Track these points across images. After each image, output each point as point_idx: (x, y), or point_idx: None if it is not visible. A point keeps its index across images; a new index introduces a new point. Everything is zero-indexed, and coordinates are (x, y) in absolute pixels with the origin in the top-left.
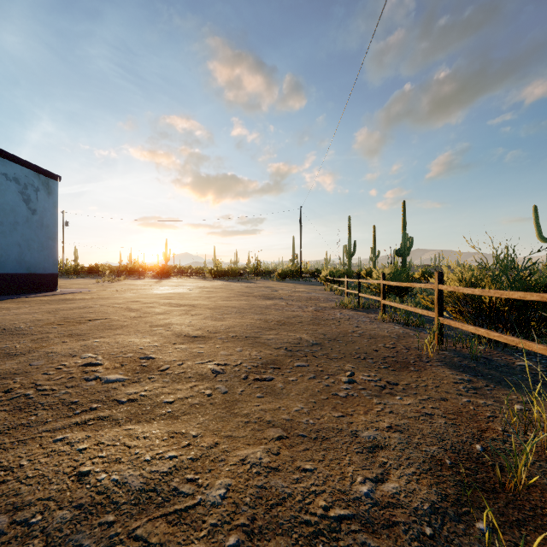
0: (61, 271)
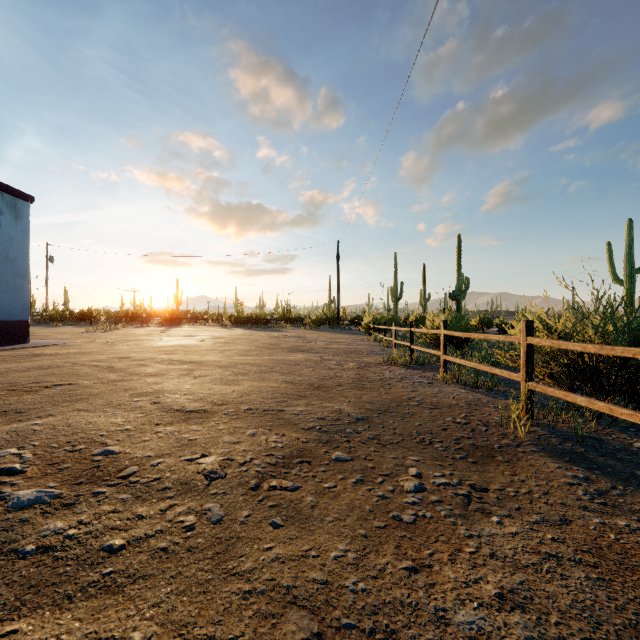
0: (44, 317)
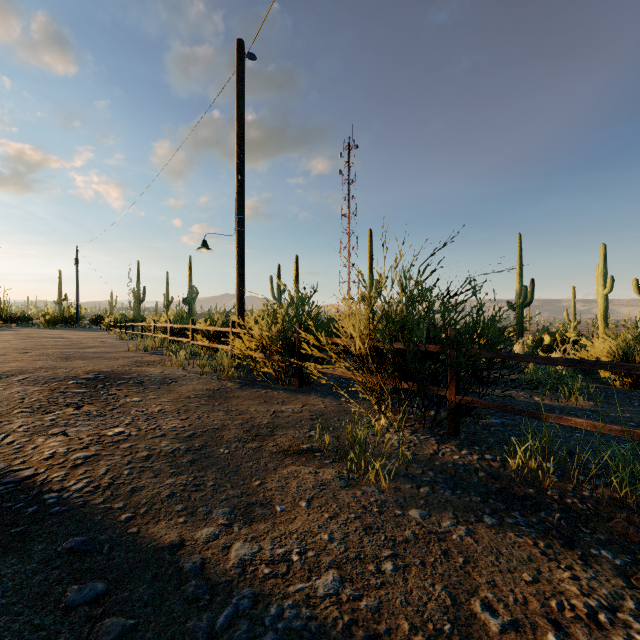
0: None
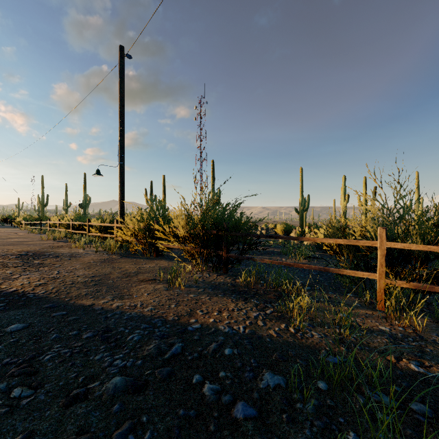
0: None
